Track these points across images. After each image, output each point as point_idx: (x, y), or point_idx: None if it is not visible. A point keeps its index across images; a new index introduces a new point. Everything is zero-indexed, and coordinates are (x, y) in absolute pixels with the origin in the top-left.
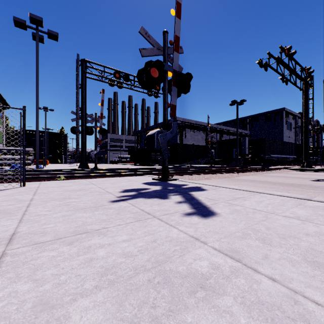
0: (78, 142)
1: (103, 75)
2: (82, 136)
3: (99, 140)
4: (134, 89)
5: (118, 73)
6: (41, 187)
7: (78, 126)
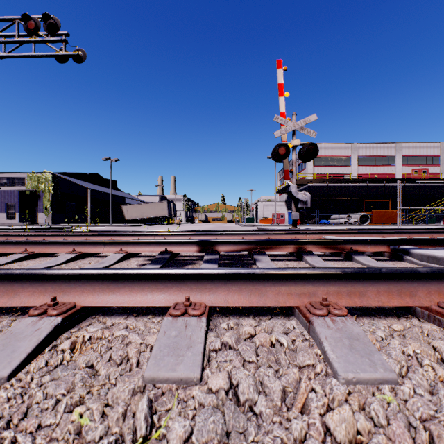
0: None
1: None
2: None
3: None
4: None
5: None
6: None
7: None
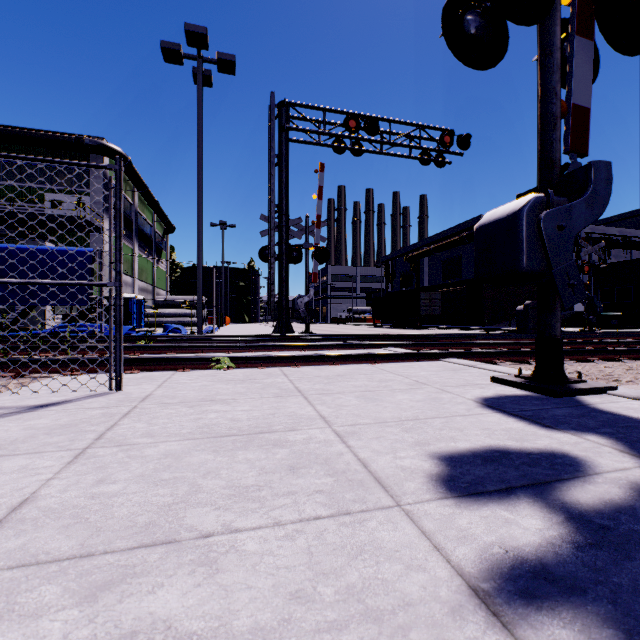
0: (272, 278)
1: (321, 130)
2: (281, 266)
3: (313, 274)
4: (390, 153)
5: (353, 119)
6: (153, 397)
7: (272, 245)
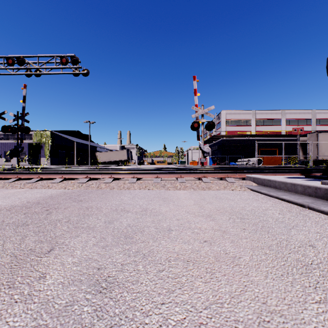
0: None
1: None
2: None
3: None
4: None
5: None
6: None
7: None
